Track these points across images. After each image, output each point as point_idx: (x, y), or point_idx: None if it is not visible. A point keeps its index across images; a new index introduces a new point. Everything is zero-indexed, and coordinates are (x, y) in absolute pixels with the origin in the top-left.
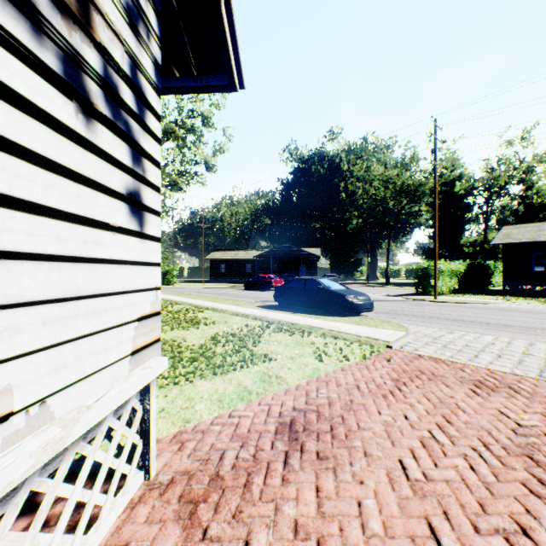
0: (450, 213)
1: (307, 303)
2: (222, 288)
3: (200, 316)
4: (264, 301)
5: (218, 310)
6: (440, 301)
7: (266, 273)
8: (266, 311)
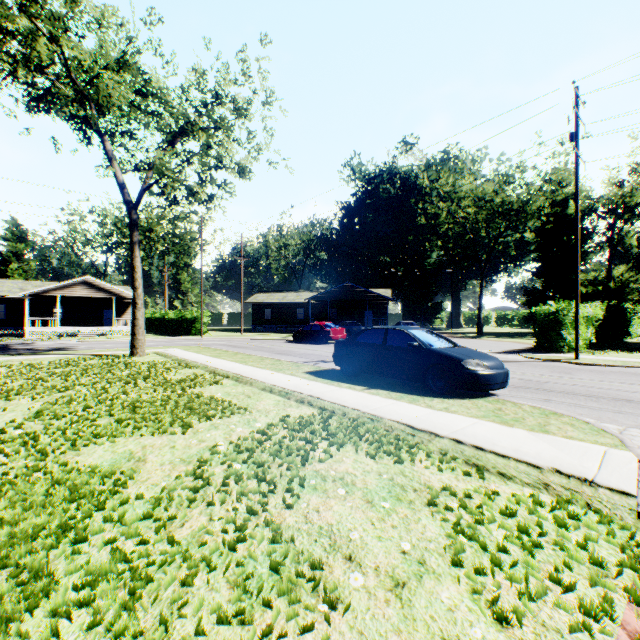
0: (562, 242)
1: (390, 370)
2: (264, 340)
3: (209, 394)
4: (318, 362)
5: (243, 379)
6: (589, 363)
7: (322, 320)
8: (321, 384)
